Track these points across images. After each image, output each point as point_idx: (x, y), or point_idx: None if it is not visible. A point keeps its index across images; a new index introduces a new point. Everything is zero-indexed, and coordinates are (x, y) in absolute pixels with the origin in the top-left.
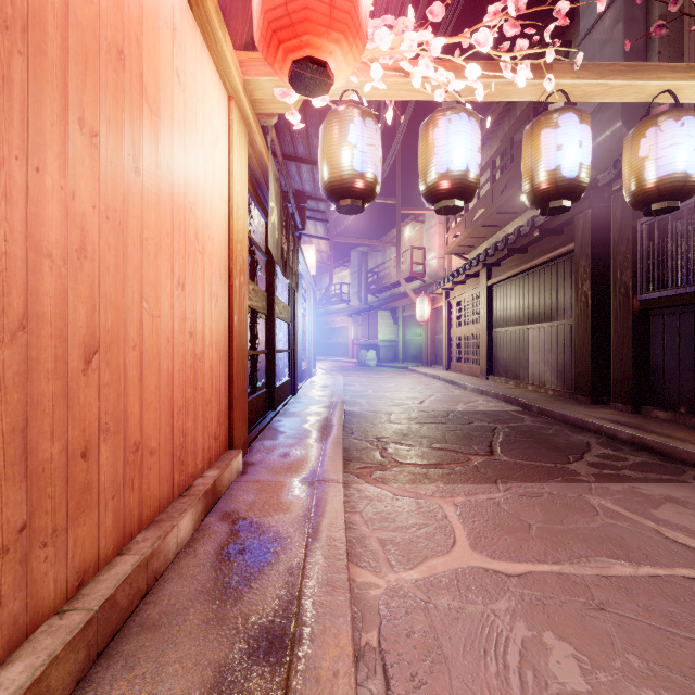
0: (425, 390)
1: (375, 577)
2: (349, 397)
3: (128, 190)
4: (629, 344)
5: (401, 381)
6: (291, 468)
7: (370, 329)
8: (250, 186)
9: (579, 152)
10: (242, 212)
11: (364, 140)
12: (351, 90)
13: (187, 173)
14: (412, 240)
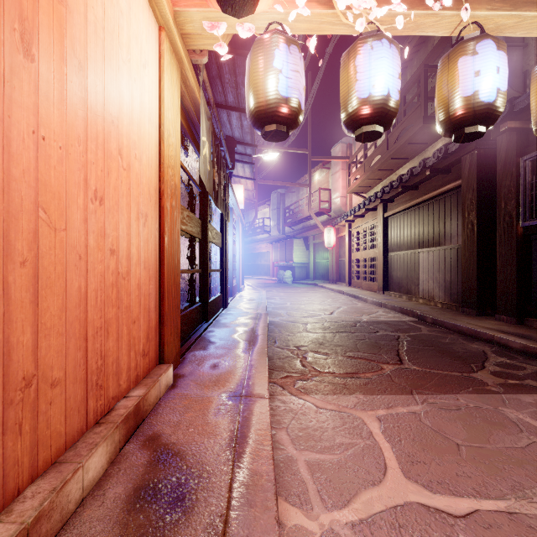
0: (333, 303)
1: (306, 518)
2: (271, 309)
3: (12, 72)
4: (513, 265)
5: (313, 295)
6: (219, 381)
7: (287, 254)
8: (184, 123)
9: (496, 78)
10: (174, 140)
11: (289, 66)
12: (276, 23)
13: (107, 83)
14: (320, 183)
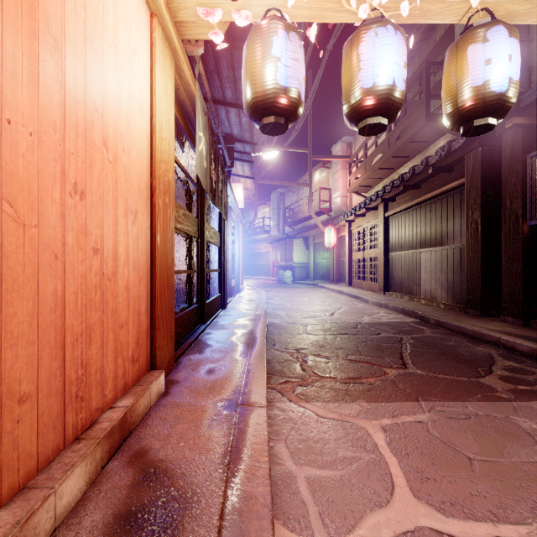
0: (333, 303)
1: None
2: (270, 310)
3: None
4: (519, 265)
5: (313, 296)
6: (214, 388)
7: (287, 254)
8: (180, 118)
9: (508, 66)
10: (167, 134)
11: (288, 54)
12: (274, 9)
13: (89, 67)
14: (320, 183)
